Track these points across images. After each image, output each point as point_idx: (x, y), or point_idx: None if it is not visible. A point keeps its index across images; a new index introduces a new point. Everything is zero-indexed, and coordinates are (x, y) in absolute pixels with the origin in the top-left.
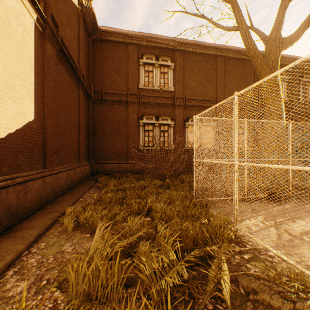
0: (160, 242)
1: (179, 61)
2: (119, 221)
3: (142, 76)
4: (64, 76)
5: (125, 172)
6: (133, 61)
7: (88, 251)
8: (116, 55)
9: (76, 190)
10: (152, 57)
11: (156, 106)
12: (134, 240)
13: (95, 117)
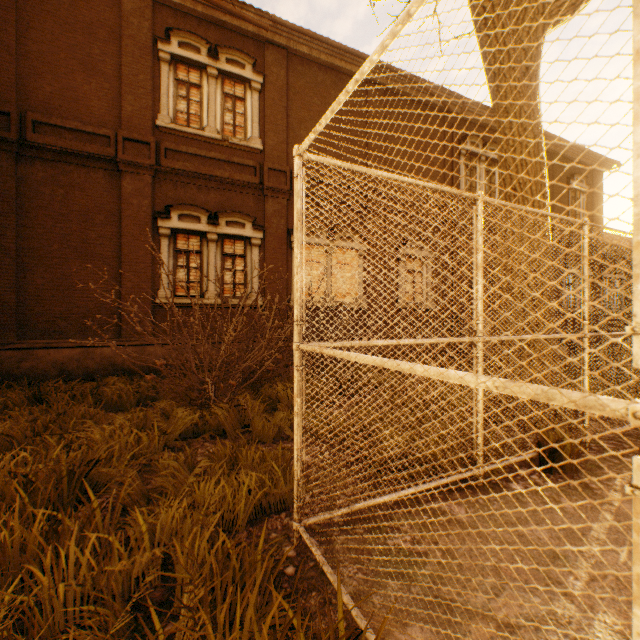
0: None
1: (277, 74)
2: None
3: (169, 93)
4: None
5: (108, 372)
6: (138, 44)
7: None
8: (80, 12)
9: None
10: (198, 45)
11: (212, 186)
12: None
13: None
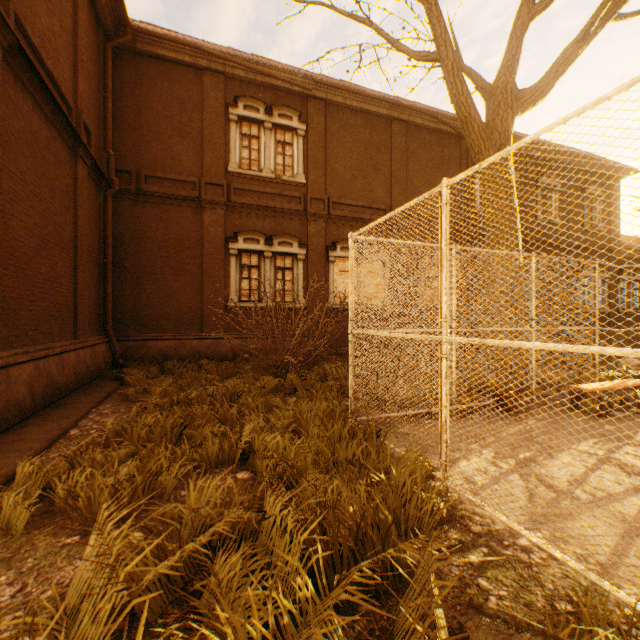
0: (272, 544)
1: (317, 121)
2: (169, 487)
3: (236, 145)
4: (30, 120)
5: (195, 358)
6: (215, 111)
7: (64, 593)
8: (175, 92)
9: (62, 408)
10: (258, 106)
11: (267, 215)
12: (204, 543)
13: (122, 231)
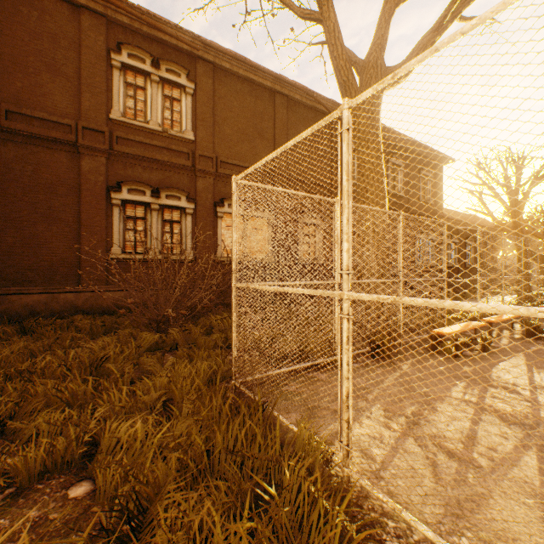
0: None
1: (206, 82)
2: None
3: (119, 93)
4: None
5: (70, 313)
6: (95, 53)
7: None
8: (46, 24)
9: None
10: (144, 56)
11: (154, 167)
12: None
13: None
